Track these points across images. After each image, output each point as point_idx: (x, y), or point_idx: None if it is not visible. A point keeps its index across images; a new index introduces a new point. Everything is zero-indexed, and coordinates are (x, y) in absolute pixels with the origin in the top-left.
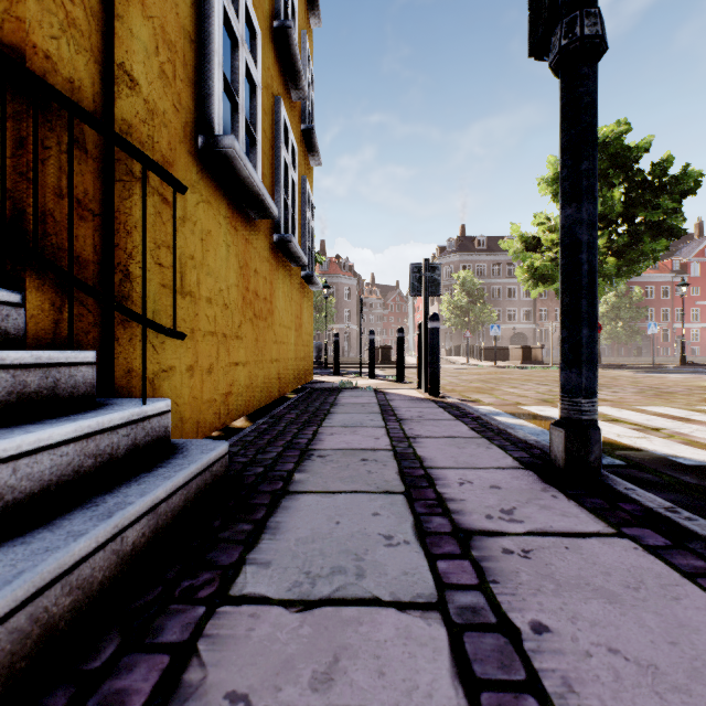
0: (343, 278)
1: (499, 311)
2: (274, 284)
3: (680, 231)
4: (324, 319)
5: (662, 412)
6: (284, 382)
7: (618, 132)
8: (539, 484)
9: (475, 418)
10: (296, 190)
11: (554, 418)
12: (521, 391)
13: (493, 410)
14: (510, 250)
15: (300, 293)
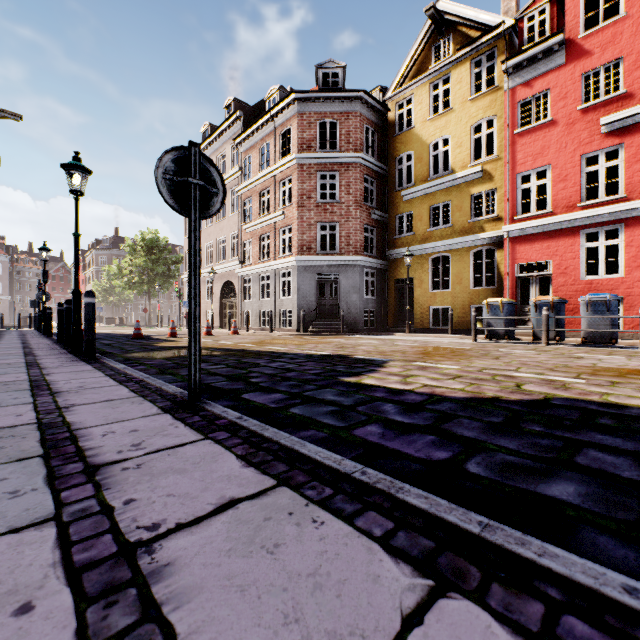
0: None
1: None
2: None
3: (175, 276)
4: None
5: None
6: None
7: (149, 237)
8: (35, 331)
9: None
10: None
11: None
12: None
13: None
14: (112, 272)
15: None
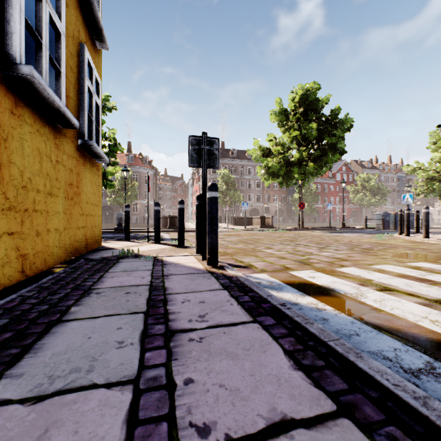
0: (144, 169)
1: (243, 195)
2: (3, 129)
3: (343, 151)
4: (130, 196)
5: (398, 271)
6: (36, 258)
7: (314, 88)
8: None
9: (277, 314)
10: (61, 40)
11: (336, 290)
12: (276, 251)
13: (273, 281)
14: (253, 155)
15: (77, 161)
